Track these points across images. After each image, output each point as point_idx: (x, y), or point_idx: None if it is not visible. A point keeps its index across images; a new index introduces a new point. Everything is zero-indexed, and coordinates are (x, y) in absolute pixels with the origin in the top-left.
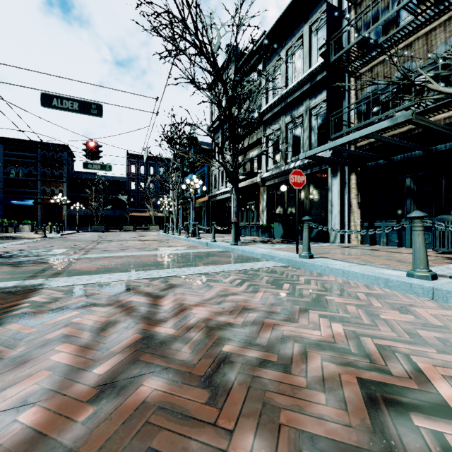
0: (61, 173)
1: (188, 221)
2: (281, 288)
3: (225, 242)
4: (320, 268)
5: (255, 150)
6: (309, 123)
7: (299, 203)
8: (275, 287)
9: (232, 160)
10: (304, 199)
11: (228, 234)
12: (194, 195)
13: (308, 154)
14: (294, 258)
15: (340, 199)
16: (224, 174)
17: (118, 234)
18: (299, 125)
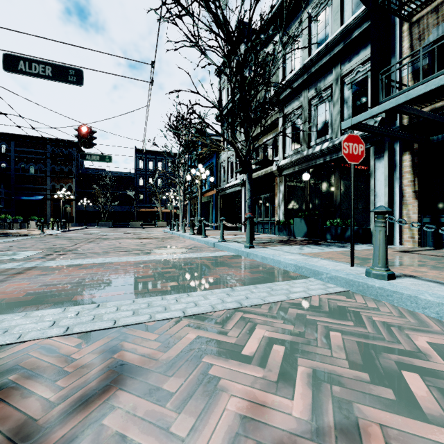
0: (70, 169)
1: (195, 217)
2: (415, 404)
3: (236, 242)
4: (438, 307)
5: (269, 135)
6: (341, 94)
7: (327, 194)
8: (390, 393)
9: (246, 139)
10: (334, 189)
11: (238, 231)
12: (200, 187)
13: (357, 120)
14: (363, 279)
15: (388, 187)
16: (233, 165)
17: (122, 231)
18: (327, 99)
